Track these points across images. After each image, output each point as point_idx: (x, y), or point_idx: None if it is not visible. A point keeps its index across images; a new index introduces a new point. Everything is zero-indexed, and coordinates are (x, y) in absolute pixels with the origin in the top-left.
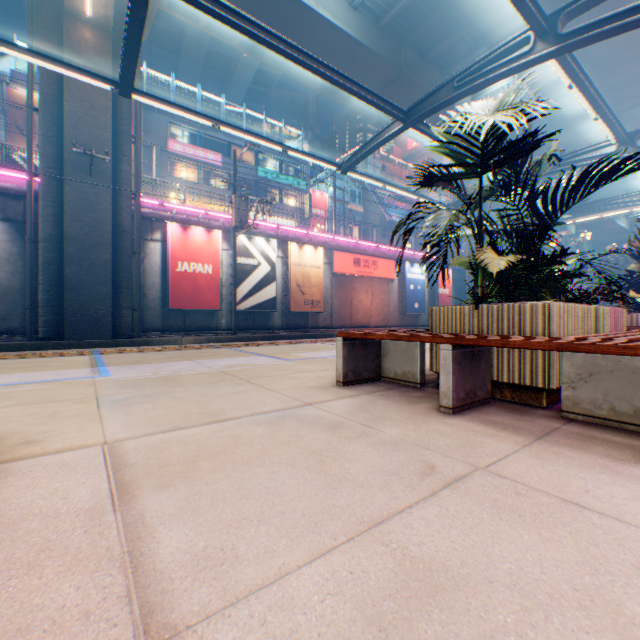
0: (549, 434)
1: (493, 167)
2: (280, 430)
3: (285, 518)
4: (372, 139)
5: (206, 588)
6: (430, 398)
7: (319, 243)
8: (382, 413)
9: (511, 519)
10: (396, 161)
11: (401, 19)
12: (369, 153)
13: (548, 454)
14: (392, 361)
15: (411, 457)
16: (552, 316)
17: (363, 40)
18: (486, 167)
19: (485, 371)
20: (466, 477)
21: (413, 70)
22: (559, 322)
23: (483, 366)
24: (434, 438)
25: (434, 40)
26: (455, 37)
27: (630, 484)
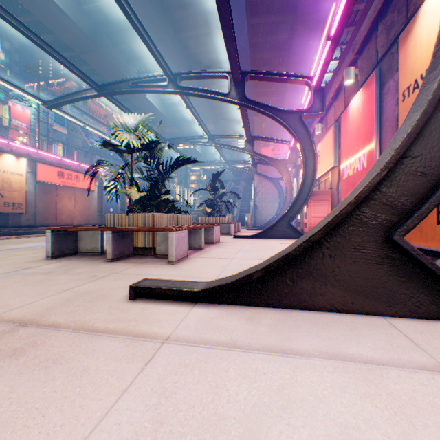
0: (147, 262)
1: (137, 151)
2: (12, 279)
3: (29, 295)
4: (75, 93)
5: (0, 310)
6: (105, 258)
7: (22, 154)
8: (77, 265)
9: (118, 280)
10: (98, 102)
11: (99, 13)
12: (73, 102)
13: (142, 266)
14: (86, 243)
15: (88, 275)
16: (155, 219)
17: (68, 11)
18: (134, 150)
19: (130, 242)
20: (109, 275)
21: (109, 51)
22: (159, 221)
23: (129, 240)
24: (101, 269)
25: (123, 39)
26: (136, 45)
27: (160, 268)
